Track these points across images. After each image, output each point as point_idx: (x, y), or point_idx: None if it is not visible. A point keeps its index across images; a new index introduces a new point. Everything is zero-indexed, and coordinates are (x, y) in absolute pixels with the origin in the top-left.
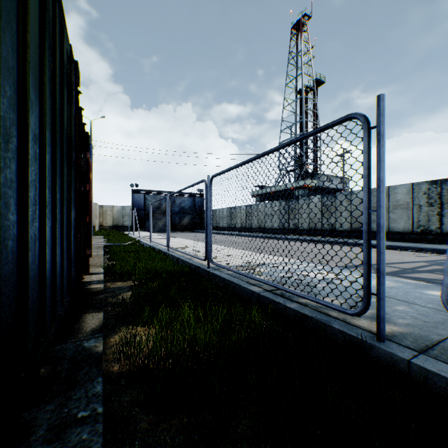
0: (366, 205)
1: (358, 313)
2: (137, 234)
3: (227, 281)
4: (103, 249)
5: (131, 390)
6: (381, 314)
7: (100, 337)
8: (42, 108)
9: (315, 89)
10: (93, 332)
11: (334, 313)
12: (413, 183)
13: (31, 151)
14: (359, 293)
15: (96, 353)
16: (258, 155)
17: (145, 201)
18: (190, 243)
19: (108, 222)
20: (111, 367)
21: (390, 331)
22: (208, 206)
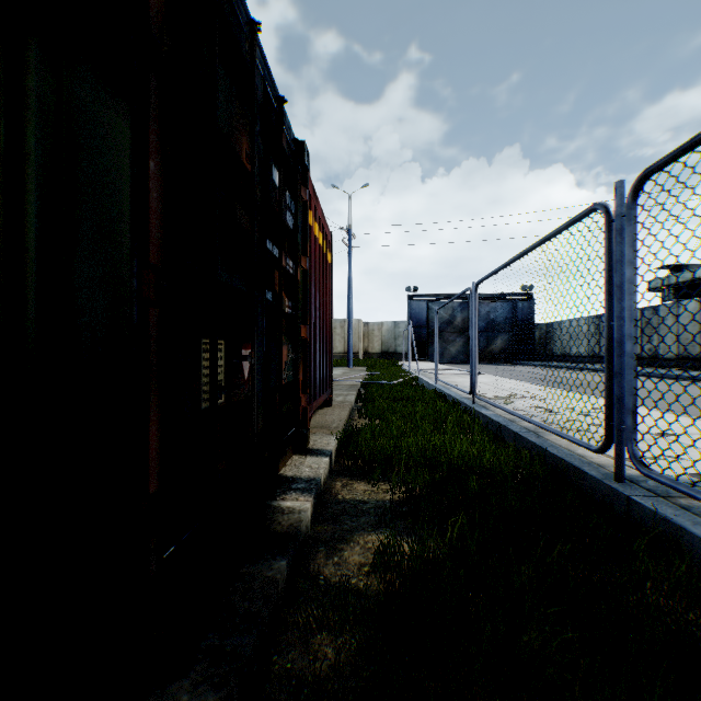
0: None
1: None
2: (415, 366)
3: None
4: (355, 391)
5: None
6: None
7: None
8: None
9: None
10: None
11: None
12: None
13: None
14: None
15: None
16: None
17: (429, 313)
18: (516, 386)
19: (375, 346)
20: None
21: None
22: (617, 282)
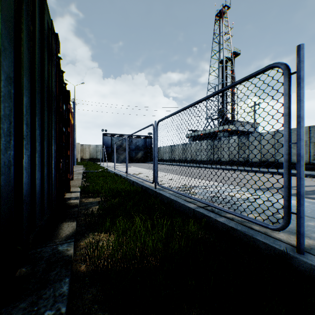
0: (287, 138)
1: (279, 229)
2: (106, 164)
3: (169, 199)
4: (81, 174)
5: (93, 288)
6: (301, 230)
7: (71, 242)
8: (19, 58)
9: (233, 59)
10: (67, 238)
11: (256, 226)
12: (310, 126)
13: (3, 89)
14: (274, 210)
15: (66, 255)
16: (193, 103)
17: (112, 141)
18: (142, 170)
19: (87, 156)
20: (79, 266)
21: (307, 244)
22: (155, 143)
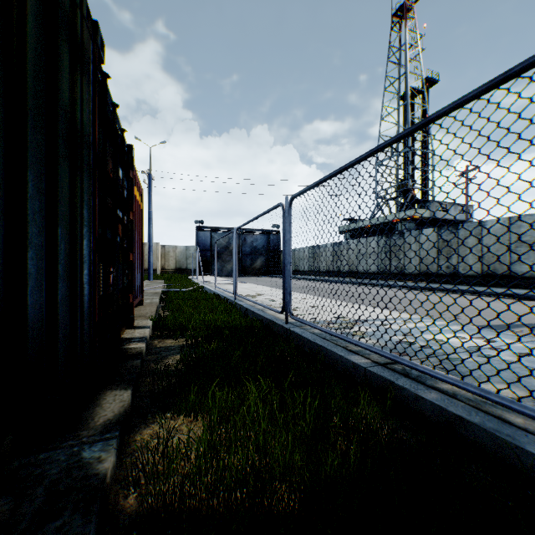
0: None
1: None
2: (202, 279)
3: (314, 345)
4: (159, 296)
5: None
6: None
7: (112, 438)
8: None
9: (424, 91)
10: (105, 428)
11: (515, 417)
12: None
13: None
14: None
15: (94, 475)
16: (364, 155)
17: (212, 241)
18: (262, 289)
19: (171, 264)
20: (123, 497)
21: None
22: (286, 239)
